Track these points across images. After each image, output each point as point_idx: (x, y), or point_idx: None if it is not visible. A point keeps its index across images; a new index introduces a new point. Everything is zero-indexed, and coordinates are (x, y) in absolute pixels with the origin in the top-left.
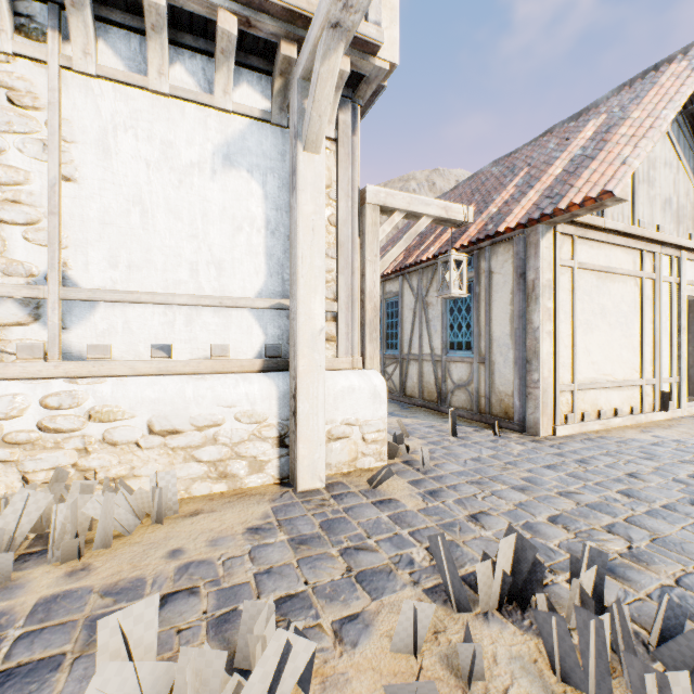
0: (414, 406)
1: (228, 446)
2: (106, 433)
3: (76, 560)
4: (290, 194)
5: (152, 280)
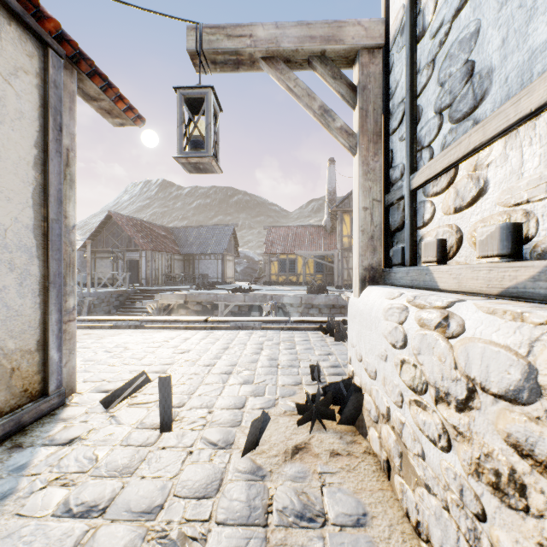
0: None
1: None
2: None
3: None
4: None
5: None
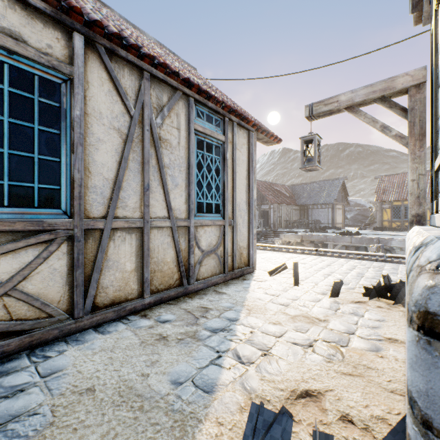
0: (132, 314)
1: None
2: None
3: None
4: None
5: None
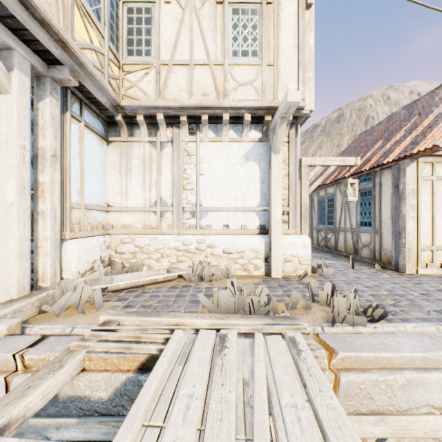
0: (342, 256)
1: (247, 259)
2: (212, 251)
3: (210, 282)
4: (269, 169)
5: (223, 203)
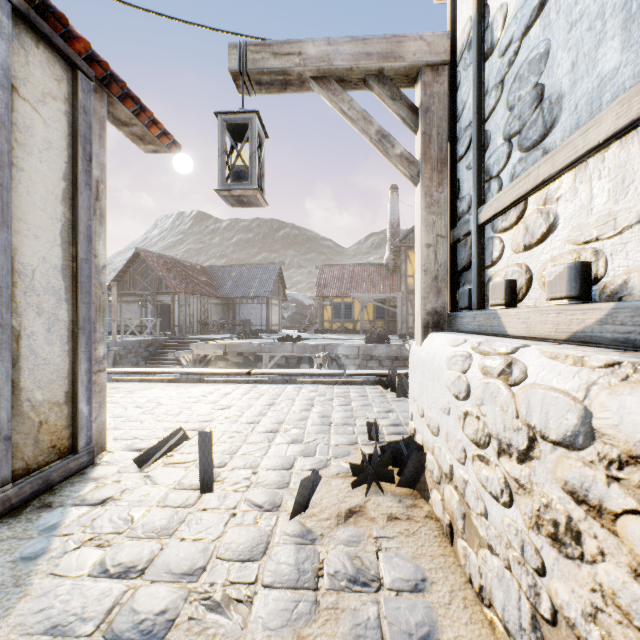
0: None
1: None
2: None
3: None
4: None
5: None
